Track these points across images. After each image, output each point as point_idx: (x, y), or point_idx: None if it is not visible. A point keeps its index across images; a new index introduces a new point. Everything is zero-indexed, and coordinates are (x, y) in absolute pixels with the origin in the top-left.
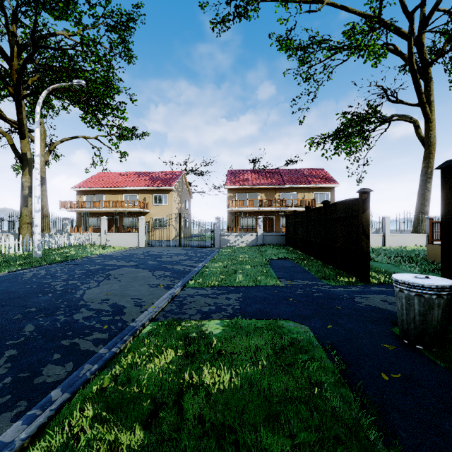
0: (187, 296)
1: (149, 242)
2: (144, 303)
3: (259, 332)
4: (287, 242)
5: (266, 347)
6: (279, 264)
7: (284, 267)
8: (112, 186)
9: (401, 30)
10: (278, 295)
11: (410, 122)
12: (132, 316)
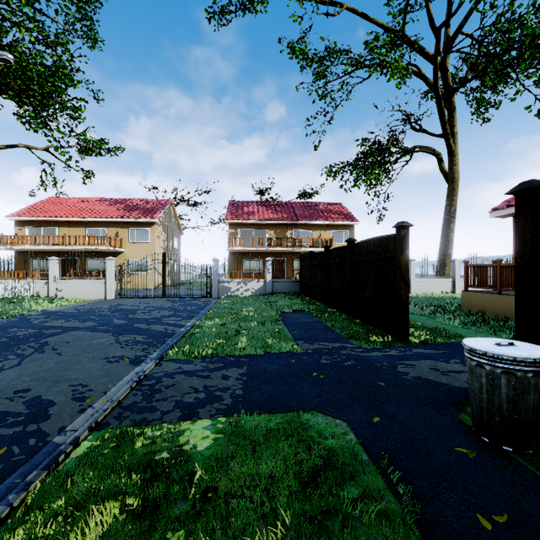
0: (163, 375)
1: (121, 292)
2: (90, 393)
3: (274, 442)
4: (301, 290)
5: (287, 477)
6: (294, 319)
7: (301, 323)
8: (69, 216)
9: (425, 50)
10: (297, 368)
11: (433, 155)
12: (61, 422)
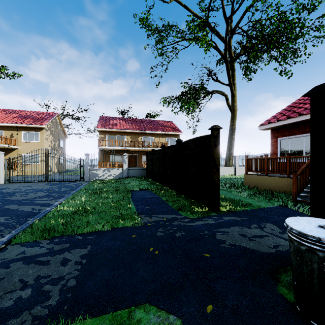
0: None
1: (9, 178)
2: None
3: None
4: (147, 174)
5: None
6: (140, 196)
7: (145, 199)
8: None
9: (219, 33)
10: (136, 243)
11: (223, 95)
12: None
